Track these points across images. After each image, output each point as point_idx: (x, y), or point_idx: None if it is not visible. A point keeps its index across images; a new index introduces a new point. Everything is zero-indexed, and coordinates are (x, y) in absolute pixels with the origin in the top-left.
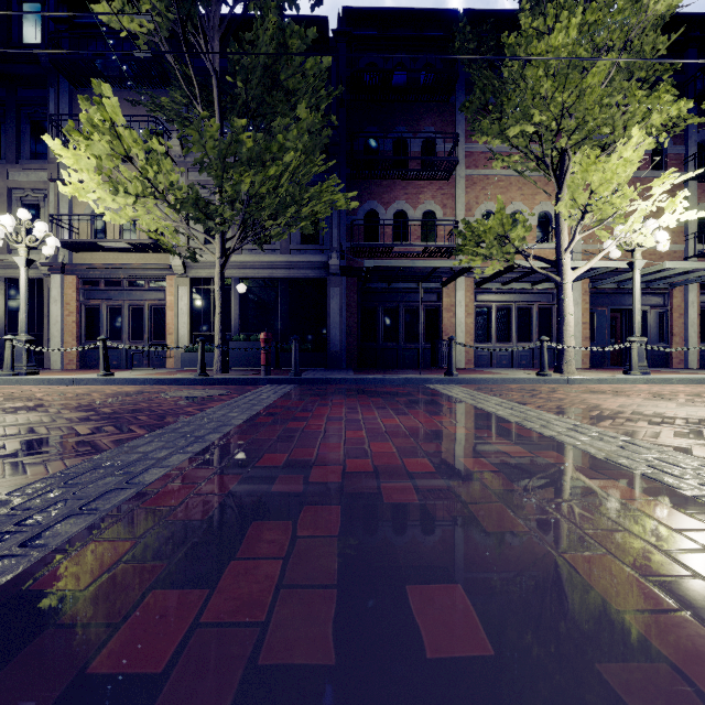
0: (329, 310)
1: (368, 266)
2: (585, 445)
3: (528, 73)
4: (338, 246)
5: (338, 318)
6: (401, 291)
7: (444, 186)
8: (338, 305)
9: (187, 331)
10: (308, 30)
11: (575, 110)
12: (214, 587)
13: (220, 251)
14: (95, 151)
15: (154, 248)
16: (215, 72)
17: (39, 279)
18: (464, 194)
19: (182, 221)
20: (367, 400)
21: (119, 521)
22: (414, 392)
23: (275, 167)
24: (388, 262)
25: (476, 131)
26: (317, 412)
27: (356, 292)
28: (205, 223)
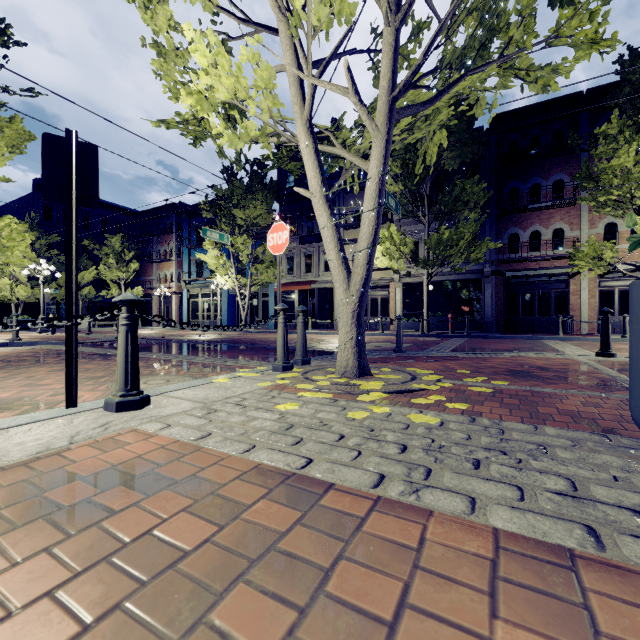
0: (484, 297)
1: (508, 275)
2: (563, 349)
3: (603, 177)
4: (490, 259)
5: (490, 302)
6: (536, 283)
7: (571, 210)
8: (490, 294)
9: (400, 311)
10: (475, 177)
11: (639, 189)
12: (476, 350)
13: (427, 275)
14: (386, 247)
15: (384, 269)
16: (426, 195)
17: (331, 287)
18: (587, 214)
19: (407, 261)
20: (503, 342)
21: (457, 348)
22: (528, 341)
23: (460, 245)
24: (521, 273)
25: (577, 199)
26: (483, 343)
27: (502, 285)
28: (425, 267)
